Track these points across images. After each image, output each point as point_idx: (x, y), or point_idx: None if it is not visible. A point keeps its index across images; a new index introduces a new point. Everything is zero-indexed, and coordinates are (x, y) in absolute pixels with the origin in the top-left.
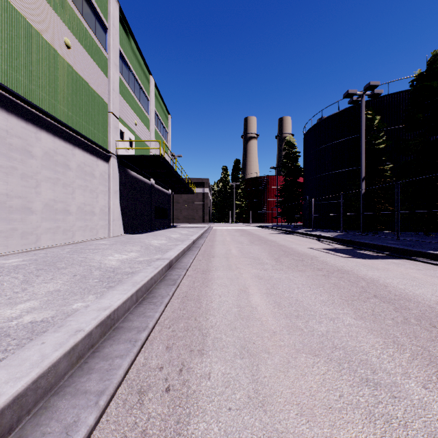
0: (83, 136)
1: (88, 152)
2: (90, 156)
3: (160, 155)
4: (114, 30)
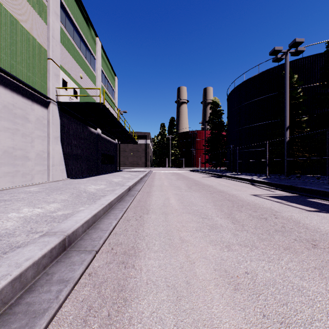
0: (9, 75)
1: (19, 94)
2: (22, 98)
3: (100, 102)
4: None
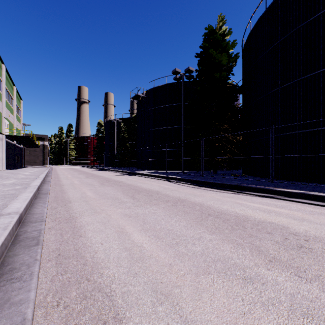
0: None
1: None
2: None
3: (30, 136)
4: (4, 81)
